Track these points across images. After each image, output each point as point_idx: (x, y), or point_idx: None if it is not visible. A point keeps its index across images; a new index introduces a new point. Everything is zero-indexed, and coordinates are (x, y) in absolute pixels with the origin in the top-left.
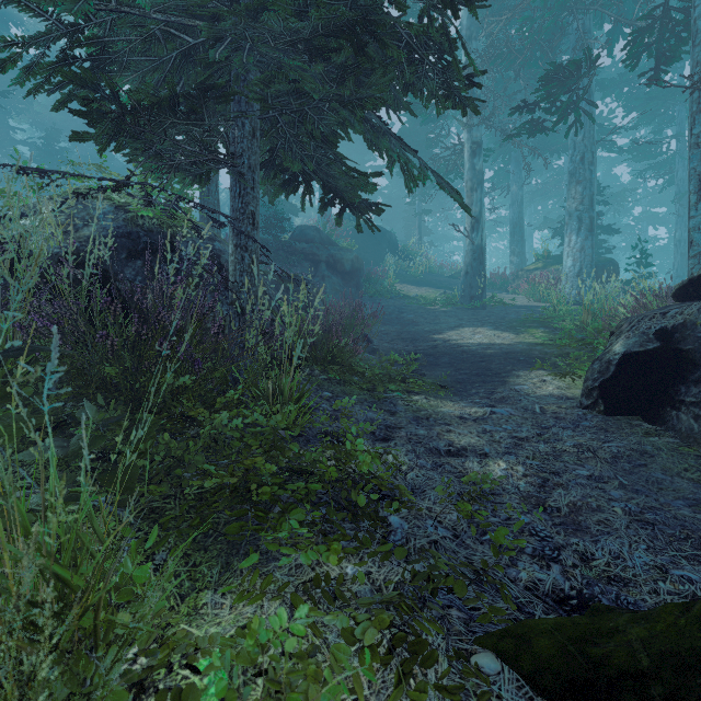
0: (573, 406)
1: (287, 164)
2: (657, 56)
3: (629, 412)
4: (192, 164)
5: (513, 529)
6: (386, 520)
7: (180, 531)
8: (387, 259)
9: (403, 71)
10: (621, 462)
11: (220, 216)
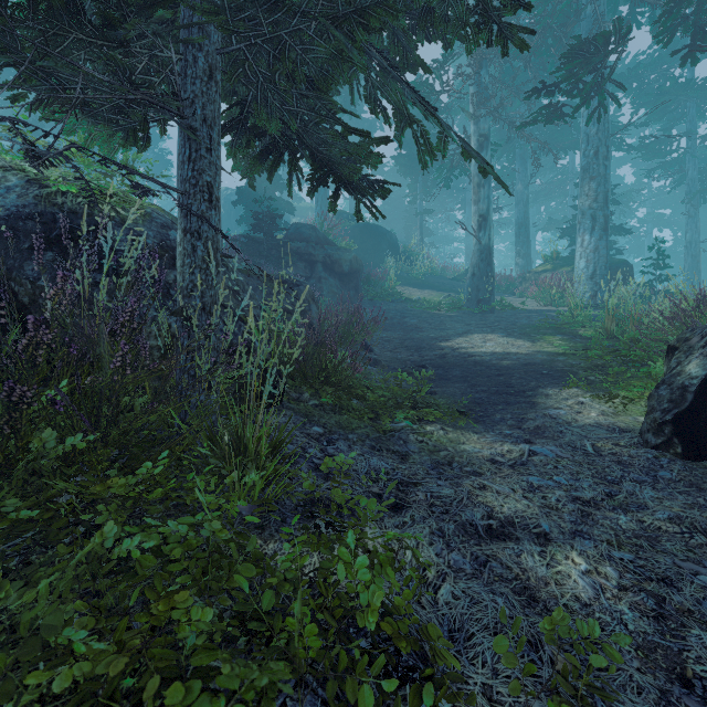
0: (634, 444)
1: (261, 123)
2: (694, 30)
3: None
4: (120, 114)
5: None
6: None
7: None
8: (387, 260)
9: None
10: None
11: None
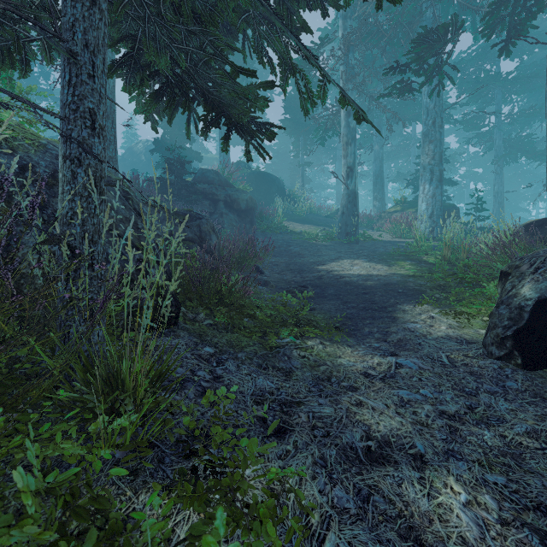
0: (481, 355)
1: (151, 58)
2: (509, 28)
3: None
4: None
5: None
6: None
7: None
8: (276, 200)
9: None
10: None
11: (137, 162)
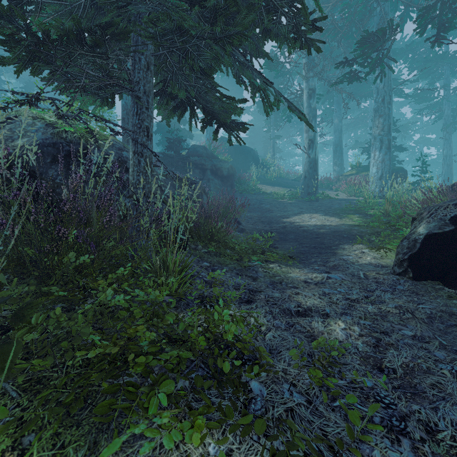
0: (388, 273)
1: (175, 92)
2: (438, 26)
3: (431, 278)
4: (100, 89)
5: (359, 394)
6: (247, 386)
7: (51, 411)
8: (251, 168)
9: (262, 19)
10: (436, 323)
11: None
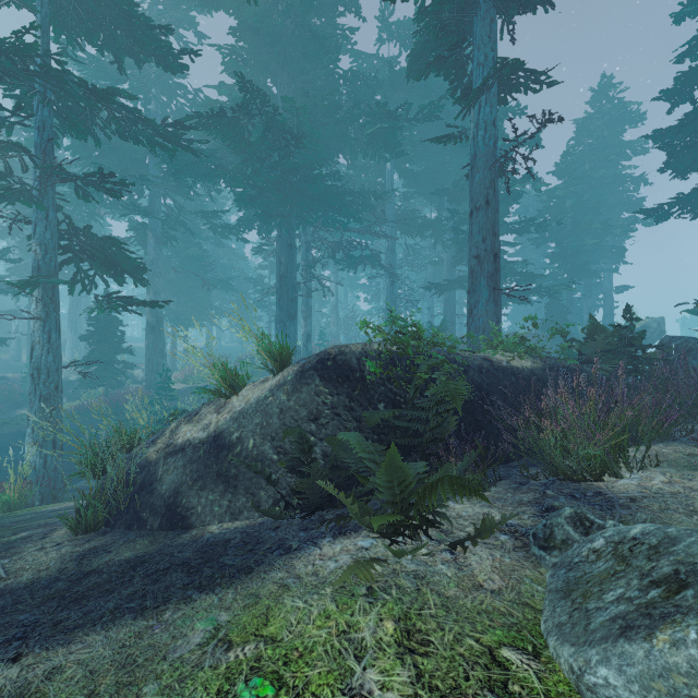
0: None
1: None
2: None
3: None
4: None
5: None
6: None
7: None
8: None
9: None
10: None
11: None
